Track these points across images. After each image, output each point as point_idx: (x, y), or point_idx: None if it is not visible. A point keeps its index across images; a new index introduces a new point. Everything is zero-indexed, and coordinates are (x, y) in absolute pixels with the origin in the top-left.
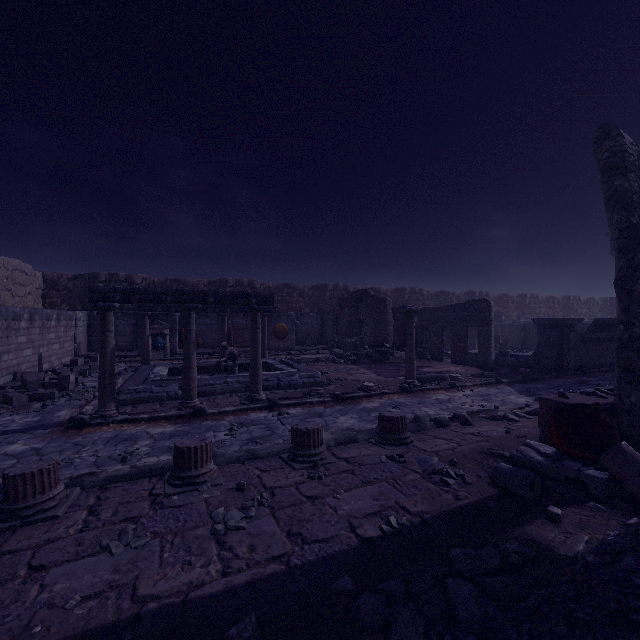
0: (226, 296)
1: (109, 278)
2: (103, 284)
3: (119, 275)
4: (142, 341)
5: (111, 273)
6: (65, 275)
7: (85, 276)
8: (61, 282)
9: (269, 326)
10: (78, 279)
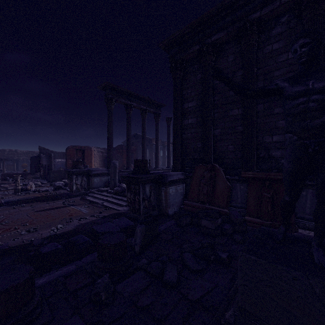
0: None
1: None
2: None
3: None
4: None
5: None
6: None
7: None
8: None
9: (20, 164)
10: None
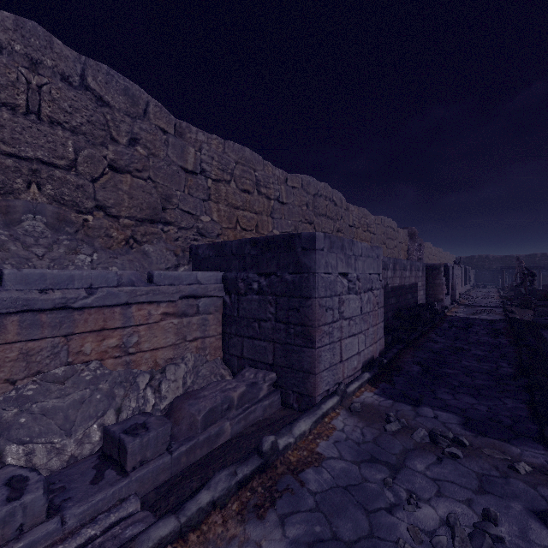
0: (531, 267)
1: (478, 257)
2: (476, 260)
3: (482, 256)
4: (501, 278)
5: (479, 255)
6: (462, 257)
7: (469, 257)
8: (461, 260)
9: None
10: (467, 258)
